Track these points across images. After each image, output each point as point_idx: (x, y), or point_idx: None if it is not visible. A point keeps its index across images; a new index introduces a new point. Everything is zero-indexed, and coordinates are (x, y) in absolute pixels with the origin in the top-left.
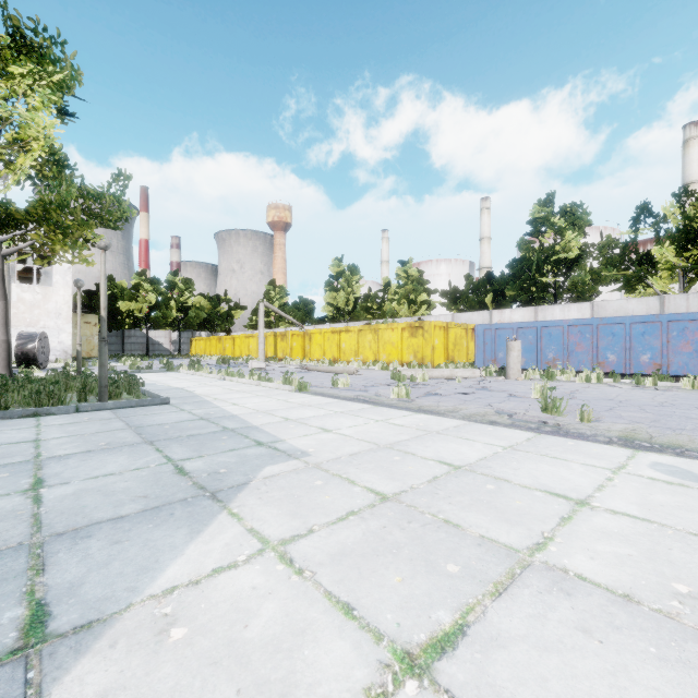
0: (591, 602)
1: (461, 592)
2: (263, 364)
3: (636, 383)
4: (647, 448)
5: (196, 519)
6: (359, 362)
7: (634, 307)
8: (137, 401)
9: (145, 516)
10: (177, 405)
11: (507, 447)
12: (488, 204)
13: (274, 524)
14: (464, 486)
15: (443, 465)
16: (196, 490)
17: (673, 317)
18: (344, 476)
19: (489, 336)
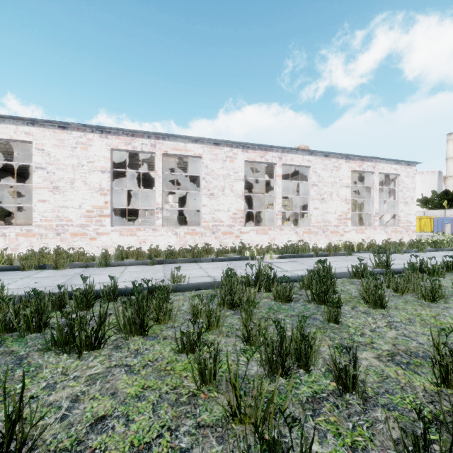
0: None
1: None
2: None
3: None
4: None
5: None
6: None
7: None
8: None
9: None
10: None
11: None
12: (452, 137)
13: None
14: None
15: None
16: None
17: None
18: None
19: (439, 222)
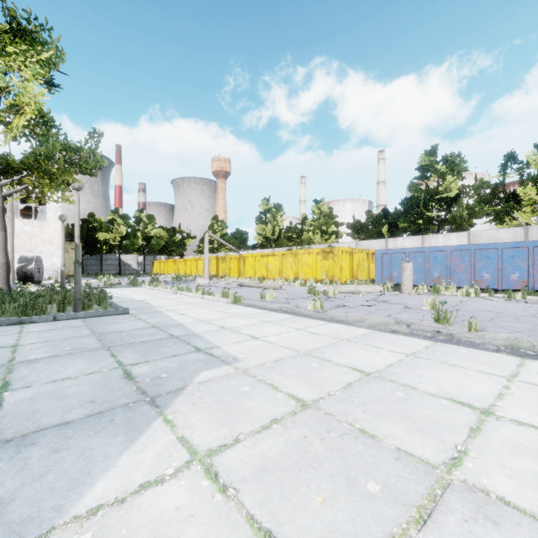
0: (522, 535)
1: (385, 519)
2: (207, 281)
3: (508, 297)
4: (532, 356)
5: (133, 426)
6: (282, 279)
7: (503, 235)
8: (104, 312)
9: (88, 422)
10: (135, 314)
11: (409, 355)
12: (383, 155)
13: (203, 432)
14: (375, 394)
15: (355, 371)
16: (138, 395)
17: (537, 244)
18: (268, 381)
19: (386, 259)
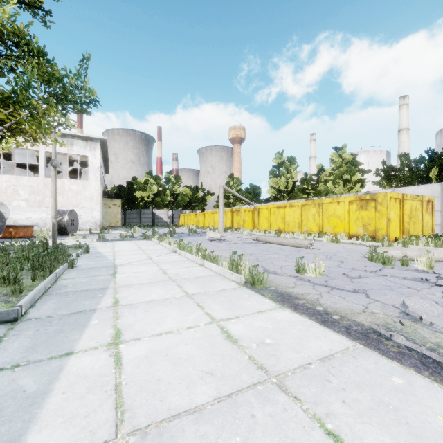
0: None
1: None
2: (218, 235)
3: None
4: None
5: None
6: (305, 233)
7: None
8: None
9: None
10: (18, 328)
11: None
12: (406, 101)
13: None
14: None
15: None
16: None
17: None
18: None
19: None
